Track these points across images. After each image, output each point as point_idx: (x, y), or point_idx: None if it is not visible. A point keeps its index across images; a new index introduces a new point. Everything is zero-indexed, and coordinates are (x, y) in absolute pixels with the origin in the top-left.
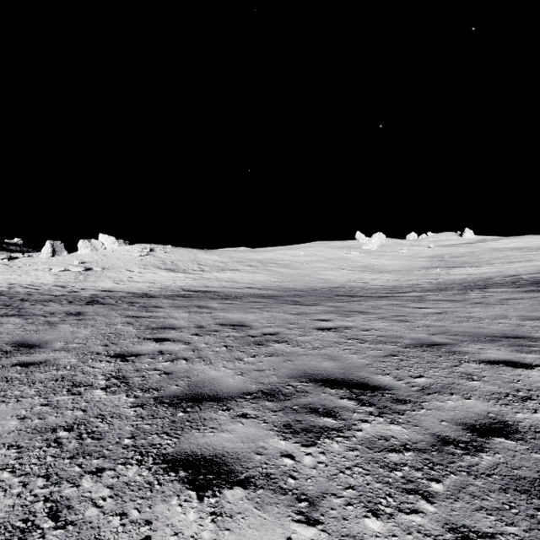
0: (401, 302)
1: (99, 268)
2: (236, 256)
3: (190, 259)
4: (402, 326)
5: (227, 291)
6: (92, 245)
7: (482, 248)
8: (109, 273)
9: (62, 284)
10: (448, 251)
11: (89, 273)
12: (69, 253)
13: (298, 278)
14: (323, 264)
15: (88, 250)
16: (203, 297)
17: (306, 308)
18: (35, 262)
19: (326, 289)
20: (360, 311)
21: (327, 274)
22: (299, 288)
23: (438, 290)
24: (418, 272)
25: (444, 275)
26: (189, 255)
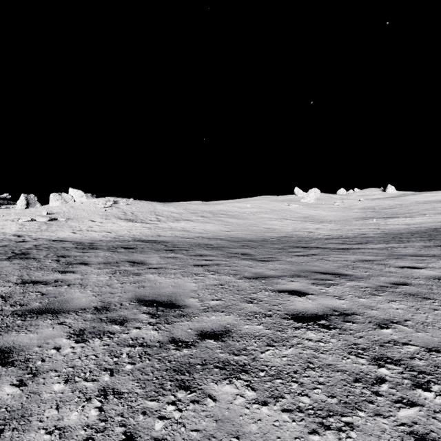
0: (373, 257)
1: (64, 218)
2: (191, 207)
3: (149, 210)
4: (436, 311)
5: (176, 241)
6: (62, 198)
7: (407, 201)
8: (71, 223)
9: (21, 234)
10: (377, 203)
11: (53, 223)
12: (42, 205)
13: (246, 228)
14: (268, 215)
15: (58, 202)
16: (148, 248)
17: (262, 266)
18: (9, 213)
19: (275, 239)
20: (335, 273)
21: (273, 224)
22: (249, 238)
23: (398, 241)
24: (356, 222)
25: (383, 225)
26: (149, 207)
